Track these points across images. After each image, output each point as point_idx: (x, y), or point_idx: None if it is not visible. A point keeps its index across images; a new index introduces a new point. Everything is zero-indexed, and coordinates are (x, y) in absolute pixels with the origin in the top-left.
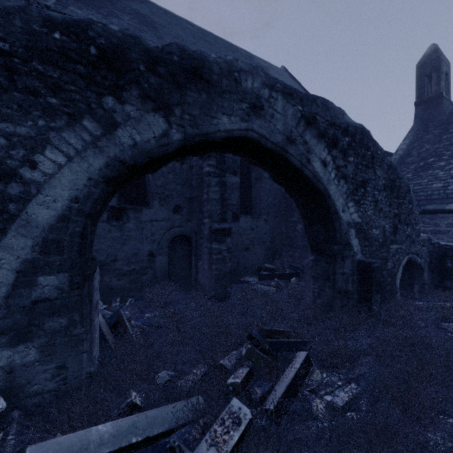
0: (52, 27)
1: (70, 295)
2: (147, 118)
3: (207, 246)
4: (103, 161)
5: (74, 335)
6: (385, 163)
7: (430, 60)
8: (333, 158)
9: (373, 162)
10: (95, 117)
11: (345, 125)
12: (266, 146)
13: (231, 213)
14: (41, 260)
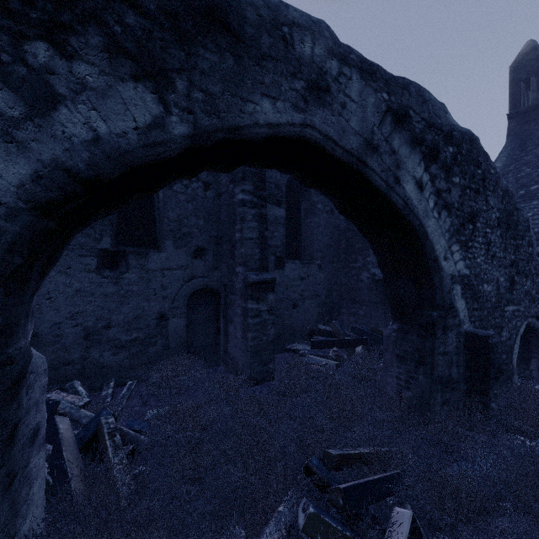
0: None
1: None
2: (121, 91)
3: (241, 305)
4: (28, 168)
5: None
6: (499, 188)
7: (528, 60)
8: (432, 177)
9: (484, 185)
10: (8, 81)
11: (448, 128)
12: (333, 155)
13: (273, 257)
14: None
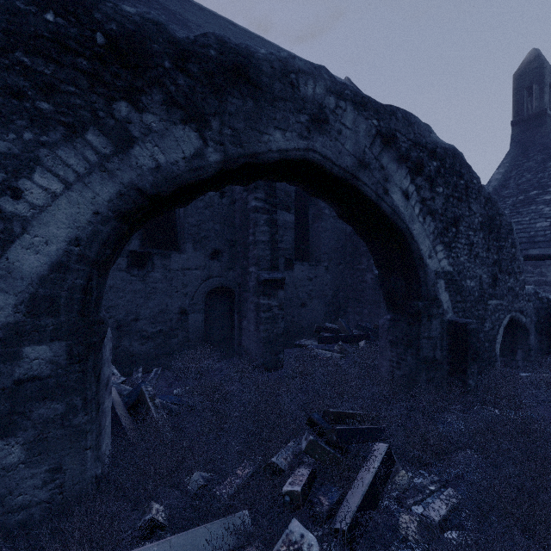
0: (43, 5)
1: (68, 371)
2: (174, 132)
3: (254, 301)
4: (114, 189)
5: (74, 426)
6: (482, 196)
7: (531, 69)
8: (417, 188)
9: (467, 194)
10: (103, 130)
11: (432, 146)
12: (331, 172)
13: (283, 259)
14: (28, 323)
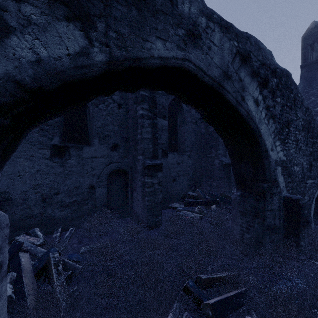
0: None
1: None
2: (57, 27)
3: (141, 180)
4: None
5: None
6: (303, 106)
7: (313, 33)
8: (264, 97)
9: (294, 104)
10: None
11: (273, 66)
12: (203, 80)
13: (161, 150)
14: None
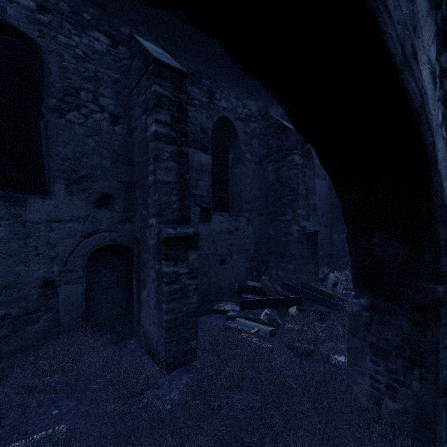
0: None
1: None
2: None
3: (154, 267)
4: None
5: None
6: None
7: None
8: (441, 73)
9: None
10: None
11: None
12: None
13: (198, 208)
14: None
